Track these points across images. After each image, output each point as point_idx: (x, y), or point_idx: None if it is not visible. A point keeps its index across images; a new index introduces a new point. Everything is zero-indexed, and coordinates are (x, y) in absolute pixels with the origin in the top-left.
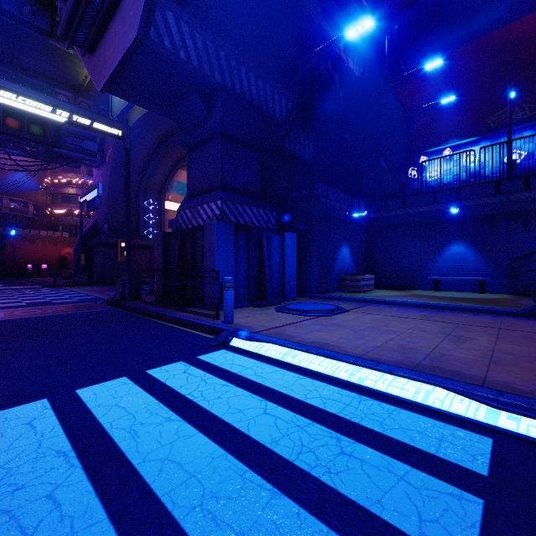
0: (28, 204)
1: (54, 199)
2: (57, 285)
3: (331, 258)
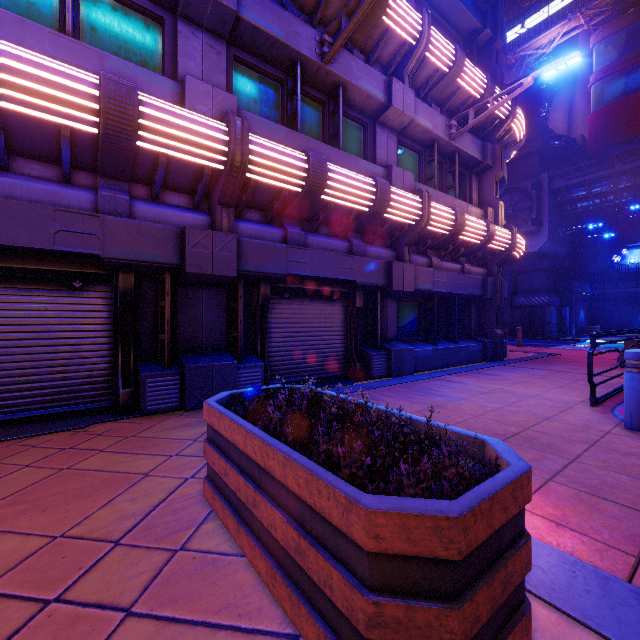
0: None
1: None
2: None
3: (577, 317)
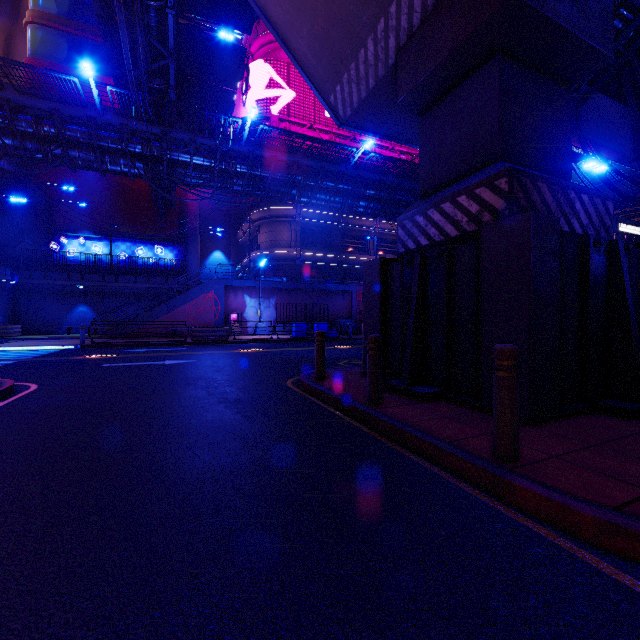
0: None
1: None
2: None
3: None
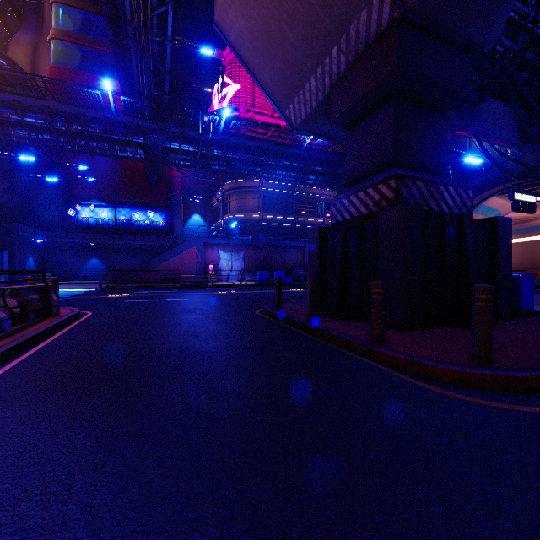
0: None
1: None
2: None
3: (24, 264)
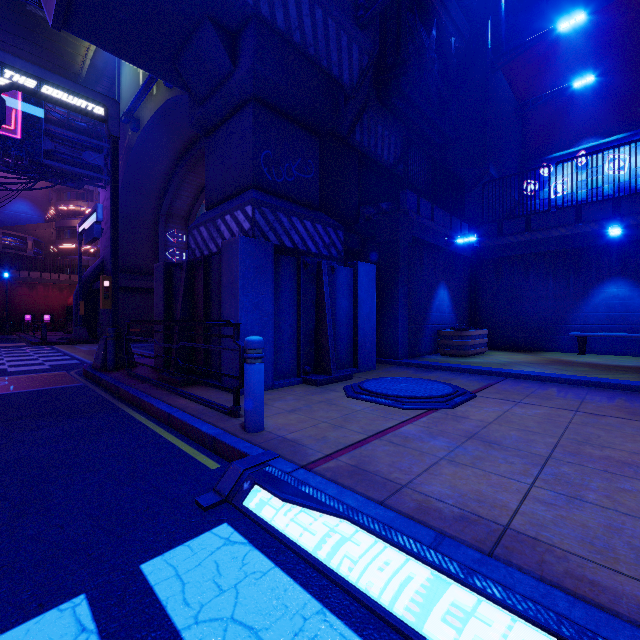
0: (27, 240)
1: (60, 234)
2: (46, 342)
3: (424, 304)
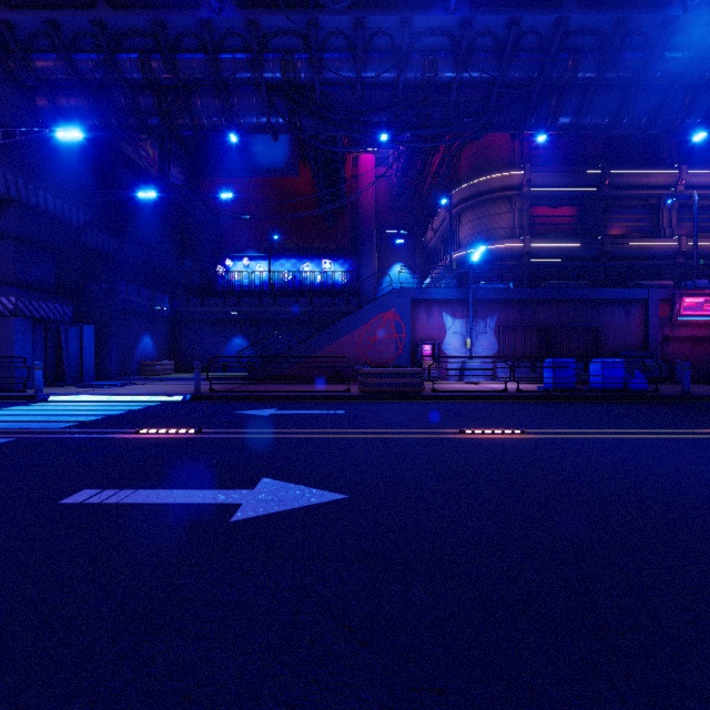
0: None
1: None
2: None
3: (132, 346)
